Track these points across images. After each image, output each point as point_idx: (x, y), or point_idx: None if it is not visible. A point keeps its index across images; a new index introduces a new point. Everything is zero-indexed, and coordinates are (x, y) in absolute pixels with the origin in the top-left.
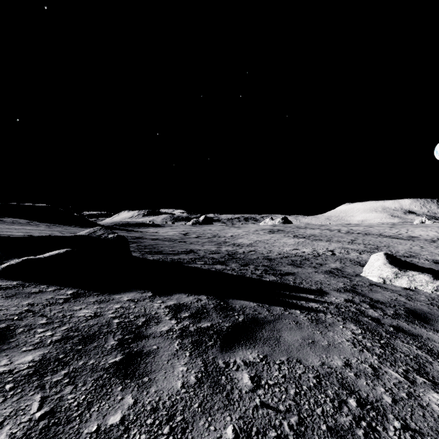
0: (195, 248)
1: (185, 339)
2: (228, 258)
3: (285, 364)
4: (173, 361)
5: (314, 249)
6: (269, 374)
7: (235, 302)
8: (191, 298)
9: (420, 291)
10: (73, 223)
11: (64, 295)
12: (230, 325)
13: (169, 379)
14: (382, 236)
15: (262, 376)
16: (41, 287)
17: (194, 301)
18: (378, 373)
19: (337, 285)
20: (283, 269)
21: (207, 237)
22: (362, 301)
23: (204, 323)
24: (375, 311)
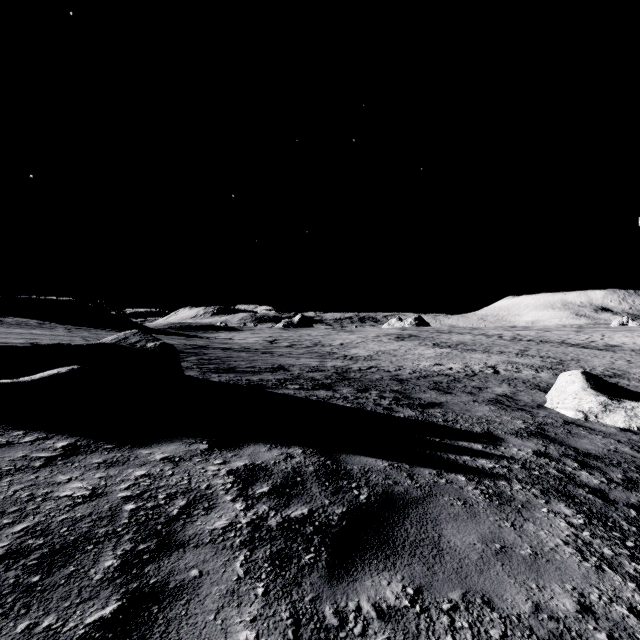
0: (286, 363)
1: (258, 550)
2: (336, 378)
3: (461, 612)
4: (227, 614)
5: (466, 364)
6: None
7: (352, 459)
8: (274, 452)
9: None
10: (108, 325)
11: (48, 452)
12: (345, 511)
13: None
14: (566, 344)
15: None
16: (13, 434)
17: (280, 459)
18: None
19: (513, 423)
20: (424, 397)
21: (305, 346)
22: (563, 454)
23: (296, 508)
24: (591, 475)
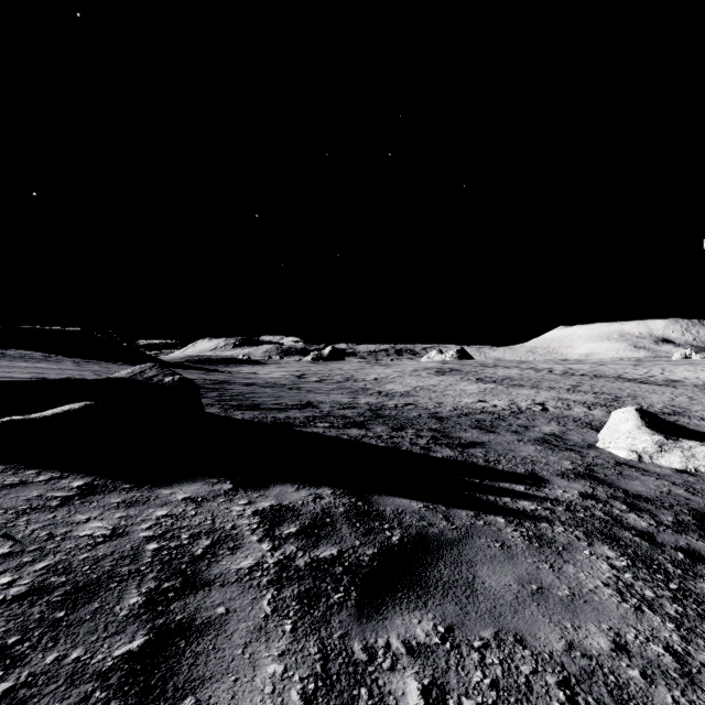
0: (315, 399)
1: (286, 589)
2: (369, 416)
3: (492, 649)
4: (255, 648)
5: (512, 401)
6: (463, 678)
7: (384, 500)
8: (302, 493)
9: (704, 476)
10: (120, 358)
11: (63, 491)
12: (376, 552)
13: (241, 701)
14: (622, 379)
15: (447, 686)
16: (26, 473)
17: (308, 500)
18: (690, 669)
19: (560, 464)
20: (464, 437)
21: (336, 381)
22: (611, 496)
23: (324, 548)
24: (640, 517)
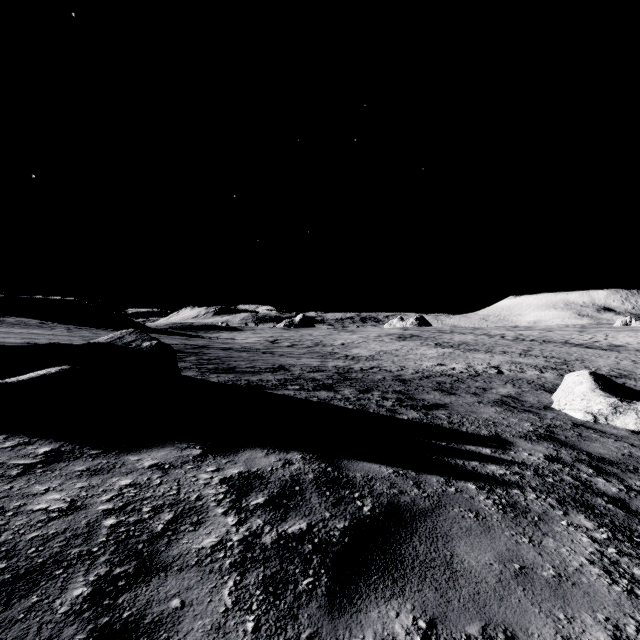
0: (286, 363)
1: (250, 574)
2: (337, 379)
3: None
4: None
5: (469, 364)
6: None
7: (354, 466)
8: (272, 458)
9: None
10: (109, 325)
11: (27, 458)
12: (347, 526)
13: None
14: (569, 344)
15: None
16: None
17: (278, 466)
18: None
19: (521, 426)
20: (427, 398)
21: (306, 346)
22: (576, 459)
23: (293, 522)
24: (608, 482)
